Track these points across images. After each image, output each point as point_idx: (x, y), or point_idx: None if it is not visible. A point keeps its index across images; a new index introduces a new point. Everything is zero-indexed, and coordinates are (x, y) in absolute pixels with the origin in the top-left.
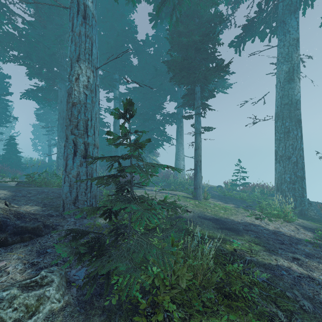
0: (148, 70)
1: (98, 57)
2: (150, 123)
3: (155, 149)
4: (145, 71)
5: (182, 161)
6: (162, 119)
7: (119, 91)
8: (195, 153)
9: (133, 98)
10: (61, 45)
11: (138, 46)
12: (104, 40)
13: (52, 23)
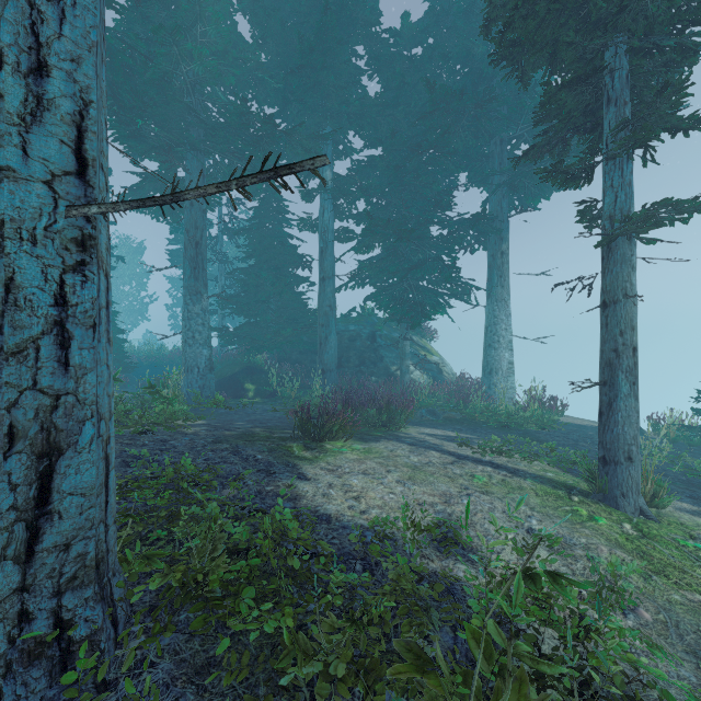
0: (409, 107)
1: (281, 86)
2: (413, 247)
3: (429, 317)
4: (399, 108)
5: (507, 350)
6: (446, 235)
7: (333, 174)
8: (606, 319)
9: (368, 183)
10: (180, 47)
11: (380, 45)
12: (296, 41)
13: (166, 7)
